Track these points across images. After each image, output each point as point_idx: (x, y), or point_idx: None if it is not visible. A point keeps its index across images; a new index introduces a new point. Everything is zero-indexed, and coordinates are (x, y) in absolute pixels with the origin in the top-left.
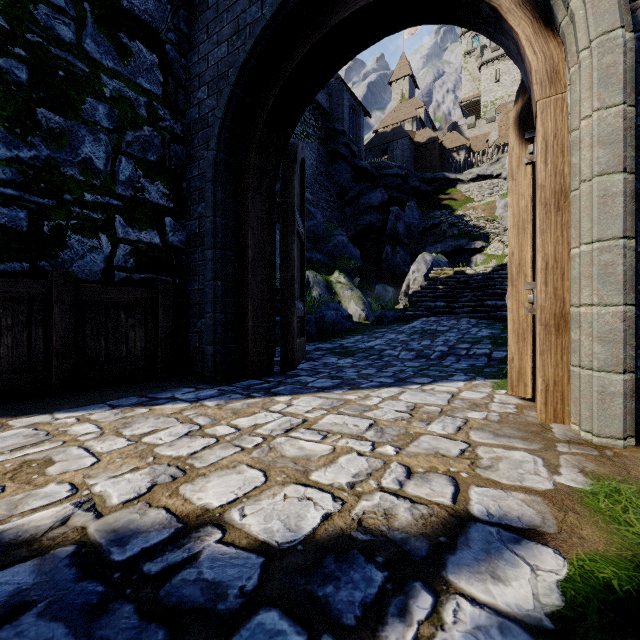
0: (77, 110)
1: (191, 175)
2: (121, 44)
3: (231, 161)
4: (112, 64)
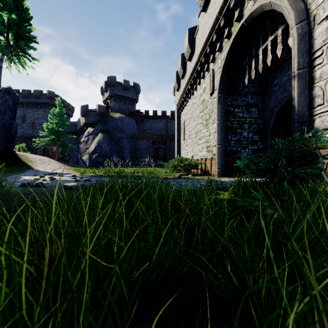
0: (242, 127)
1: (264, 131)
2: (249, 111)
3: (274, 130)
4: (248, 116)
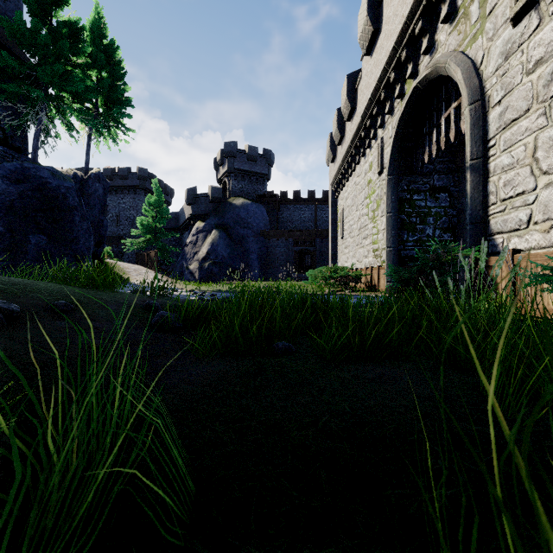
0: (425, 222)
1: (459, 227)
2: (436, 197)
3: None
4: (434, 205)
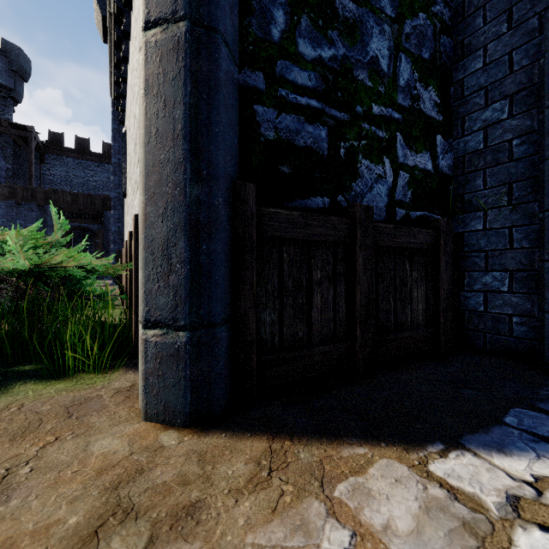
0: None
1: (465, 73)
2: None
3: None
4: None
